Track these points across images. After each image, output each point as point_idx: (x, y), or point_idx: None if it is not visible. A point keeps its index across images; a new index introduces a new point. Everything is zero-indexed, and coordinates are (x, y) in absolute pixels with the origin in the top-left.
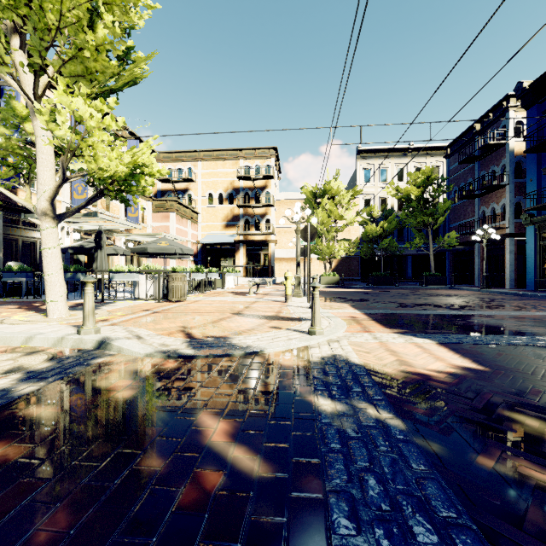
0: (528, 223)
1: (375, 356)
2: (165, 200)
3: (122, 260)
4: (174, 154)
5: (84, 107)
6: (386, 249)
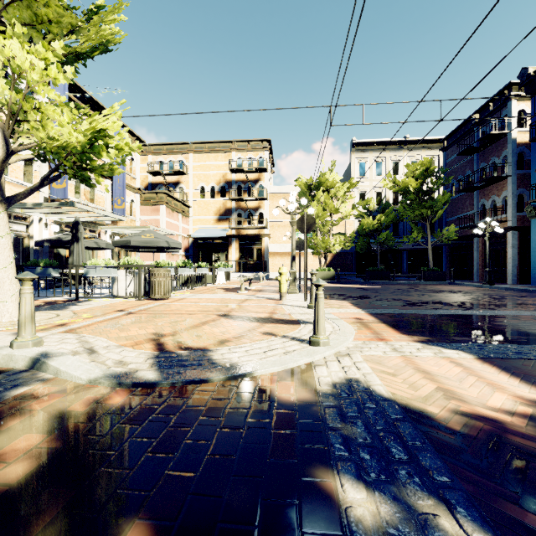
0: (533, 216)
1: (405, 380)
2: (154, 192)
3: (108, 254)
4: (165, 147)
5: (21, 53)
6: (383, 243)
